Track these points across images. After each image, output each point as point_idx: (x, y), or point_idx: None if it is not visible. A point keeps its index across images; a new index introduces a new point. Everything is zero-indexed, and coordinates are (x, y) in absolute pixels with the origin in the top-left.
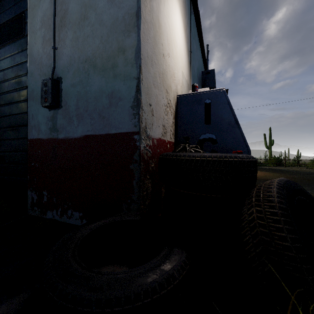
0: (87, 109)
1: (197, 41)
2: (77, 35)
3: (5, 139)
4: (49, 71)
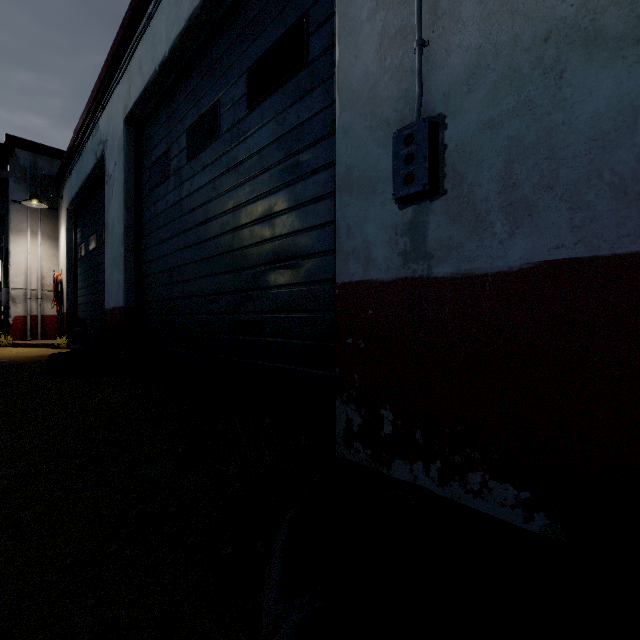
0: (554, 182)
1: None
2: None
3: (264, 288)
4: (399, 111)
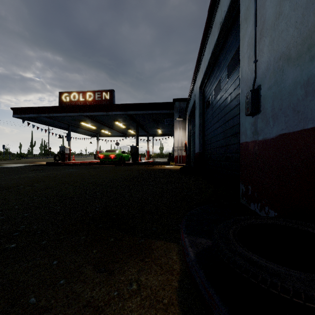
0: (281, 107)
1: None
2: (272, 37)
3: (231, 144)
4: (252, 84)
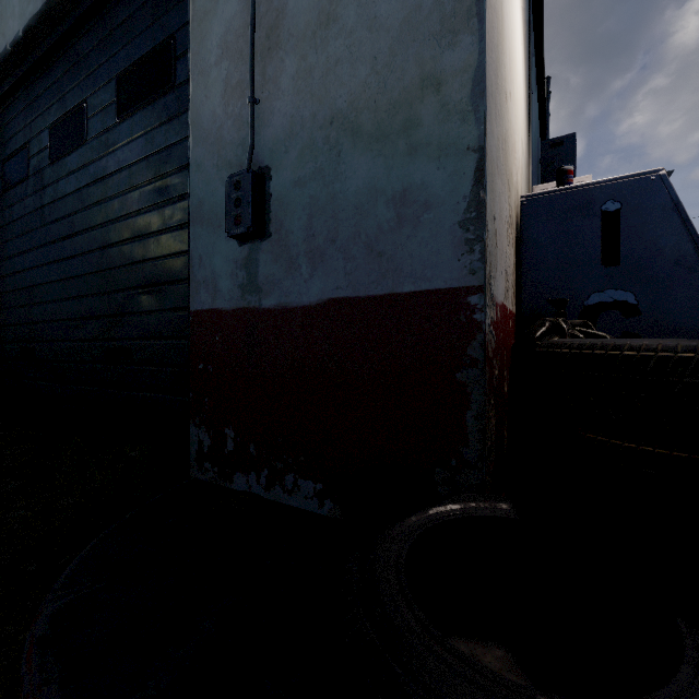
0: (335, 237)
1: (534, 69)
2: (310, 62)
3: (133, 313)
4: (239, 157)
